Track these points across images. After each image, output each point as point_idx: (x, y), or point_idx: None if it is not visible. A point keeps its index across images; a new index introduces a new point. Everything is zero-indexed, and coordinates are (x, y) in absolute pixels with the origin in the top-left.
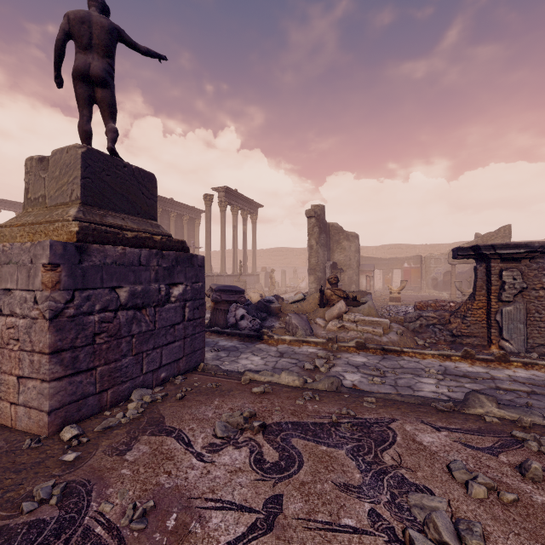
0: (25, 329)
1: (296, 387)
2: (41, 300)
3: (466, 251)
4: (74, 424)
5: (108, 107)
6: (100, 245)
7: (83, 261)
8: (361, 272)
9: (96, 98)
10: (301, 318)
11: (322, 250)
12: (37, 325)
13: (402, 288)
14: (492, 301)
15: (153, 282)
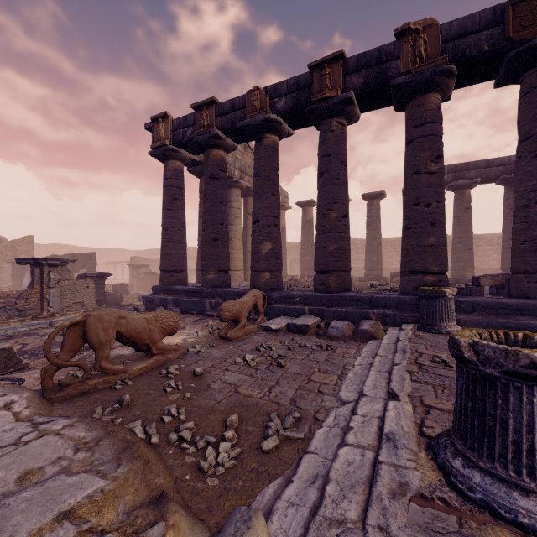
0: None
1: None
2: None
3: (29, 260)
4: None
5: None
6: None
7: None
8: None
9: None
10: None
11: None
12: None
13: None
14: (44, 288)
15: None
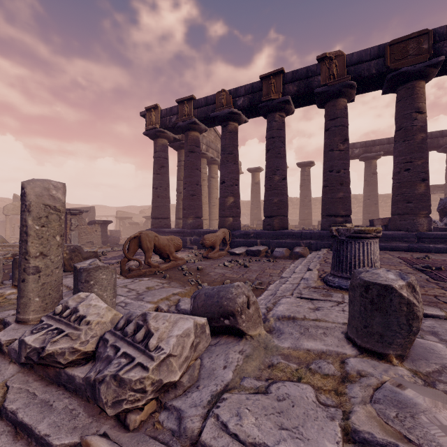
0: None
1: None
2: None
3: None
4: None
5: None
6: None
7: None
8: None
9: None
10: None
11: None
12: None
13: None
14: (68, 230)
15: None
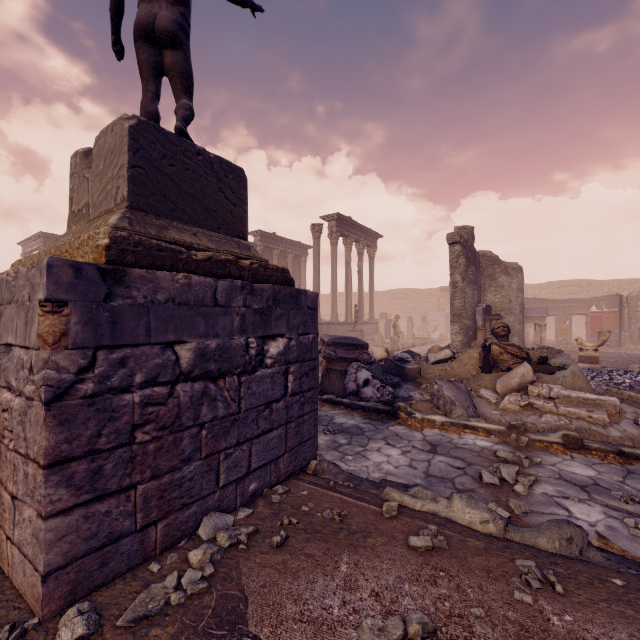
0: (20, 415)
1: (491, 536)
2: (36, 366)
3: None
4: (86, 602)
5: (180, 77)
6: (147, 270)
7: (116, 298)
8: (527, 320)
9: (165, 65)
10: (456, 388)
11: (470, 289)
12: (33, 411)
13: (601, 343)
14: None
15: (237, 333)
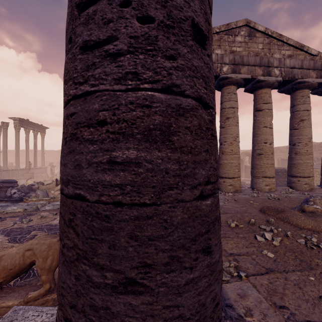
0: None
1: (21, 211)
2: None
3: None
4: None
5: None
6: None
7: None
8: None
9: None
10: (43, 191)
11: None
12: None
13: None
14: None
15: None
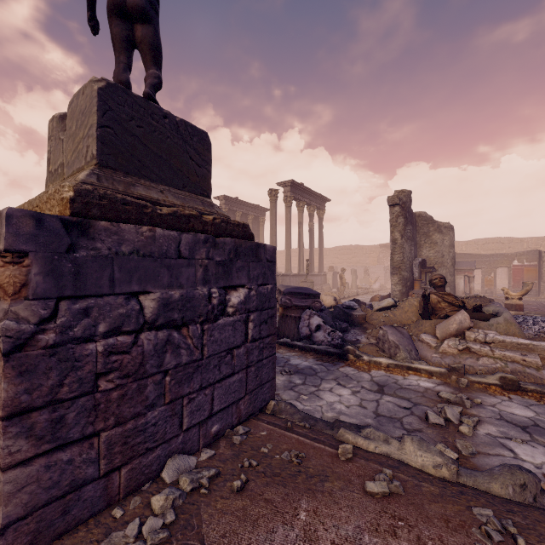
0: None
1: (444, 480)
2: None
3: None
4: None
5: (150, 50)
6: (111, 223)
7: (80, 249)
8: (457, 272)
9: (136, 39)
10: (400, 333)
11: (408, 245)
12: None
13: (525, 292)
14: None
15: (200, 284)
